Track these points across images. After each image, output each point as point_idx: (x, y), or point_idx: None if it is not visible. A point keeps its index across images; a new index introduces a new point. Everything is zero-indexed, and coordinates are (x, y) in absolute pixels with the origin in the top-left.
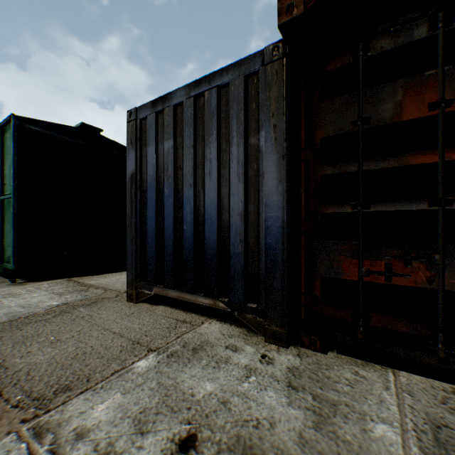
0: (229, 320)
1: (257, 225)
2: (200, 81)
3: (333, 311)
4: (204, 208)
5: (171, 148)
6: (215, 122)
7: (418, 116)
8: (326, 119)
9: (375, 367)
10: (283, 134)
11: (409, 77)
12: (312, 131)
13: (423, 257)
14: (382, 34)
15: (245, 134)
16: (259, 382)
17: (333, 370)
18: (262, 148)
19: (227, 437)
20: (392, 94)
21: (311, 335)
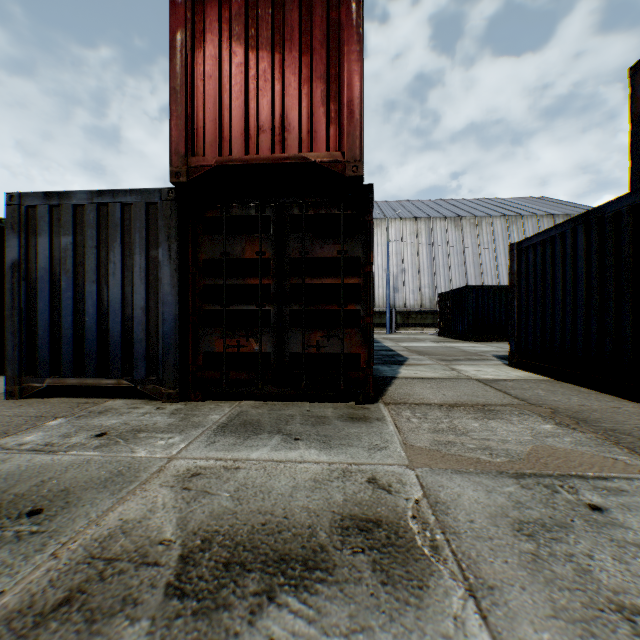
0: (134, 397)
1: (157, 317)
2: (105, 192)
3: (210, 373)
4: (109, 303)
5: (71, 244)
6: (120, 232)
7: (252, 257)
8: (206, 248)
9: (231, 402)
10: (176, 254)
11: (248, 234)
12: (197, 254)
13: (253, 335)
14: (236, 205)
15: (147, 247)
16: (152, 415)
17: (205, 406)
18: (161, 261)
19: (127, 430)
20: (241, 242)
21: (196, 391)
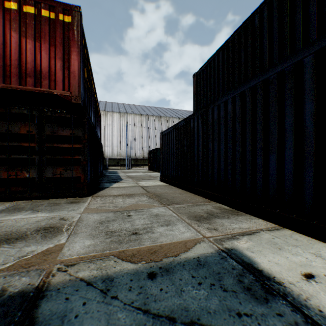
0: None
1: None
2: None
3: (0, 189)
4: None
5: None
6: None
7: (25, 133)
8: None
9: (13, 202)
10: None
11: (23, 122)
12: None
13: (26, 169)
14: (16, 107)
15: None
16: None
17: None
18: None
19: None
20: (19, 125)
21: None
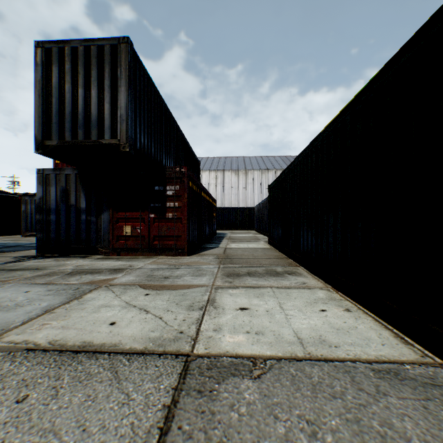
0: None
1: None
2: None
3: None
4: None
5: (35, 207)
6: None
7: None
8: None
9: None
10: None
11: None
12: None
13: None
14: None
15: None
16: None
17: None
18: None
19: None
20: None
21: None
